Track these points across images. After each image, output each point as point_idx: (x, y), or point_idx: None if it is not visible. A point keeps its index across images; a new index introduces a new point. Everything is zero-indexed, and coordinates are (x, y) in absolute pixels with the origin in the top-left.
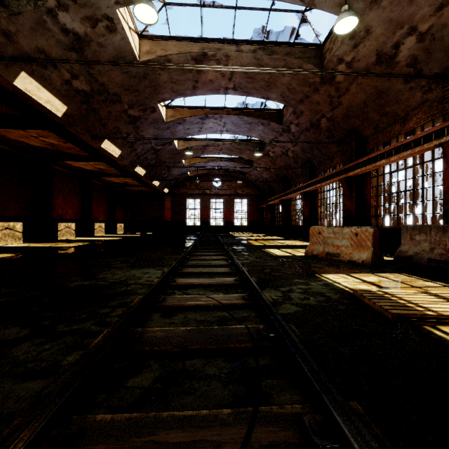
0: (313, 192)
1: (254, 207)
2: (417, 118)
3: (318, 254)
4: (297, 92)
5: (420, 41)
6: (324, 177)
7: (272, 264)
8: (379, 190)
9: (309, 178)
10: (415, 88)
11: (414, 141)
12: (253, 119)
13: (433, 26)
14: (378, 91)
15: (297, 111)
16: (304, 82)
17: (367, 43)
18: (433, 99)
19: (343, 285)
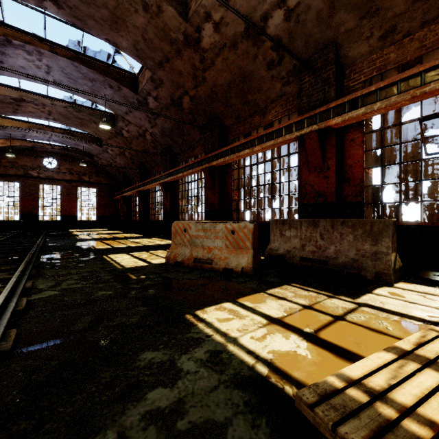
0: (174, 183)
1: (106, 198)
2: (275, 111)
3: (184, 260)
4: (156, 49)
5: (287, 20)
6: (186, 165)
7: (105, 293)
8: (239, 184)
9: (170, 167)
10: (276, 78)
11: (277, 131)
12: (96, 74)
13: (300, 4)
14: (243, 73)
15: (155, 79)
16: (165, 35)
17: (238, 2)
18: (290, 94)
19: (246, 347)
